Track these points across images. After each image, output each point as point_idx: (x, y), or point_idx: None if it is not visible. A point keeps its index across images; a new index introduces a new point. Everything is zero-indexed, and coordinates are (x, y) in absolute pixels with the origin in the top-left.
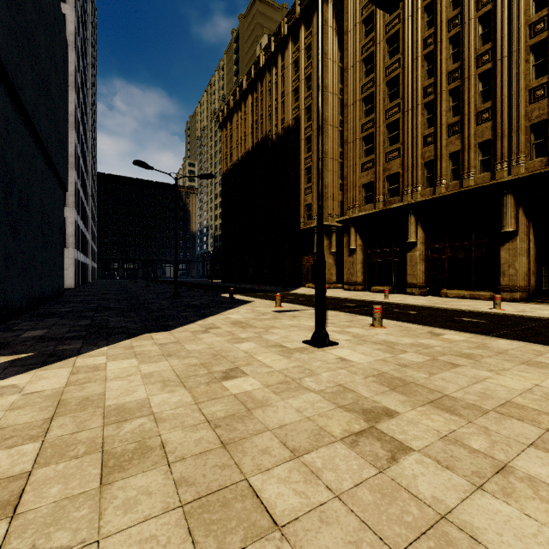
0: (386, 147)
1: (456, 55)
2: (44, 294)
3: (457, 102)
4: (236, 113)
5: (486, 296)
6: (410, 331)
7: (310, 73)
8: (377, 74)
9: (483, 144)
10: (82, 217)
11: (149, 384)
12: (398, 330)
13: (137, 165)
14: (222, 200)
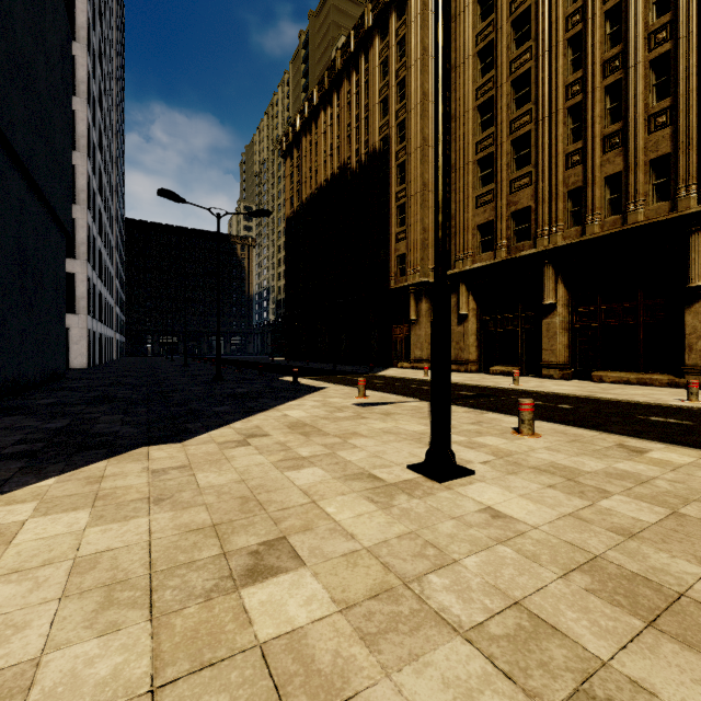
0: (511, 173)
1: (616, 36)
2: (25, 378)
3: (617, 103)
4: (304, 137)
5: (663, 381)
6: (586, 443)
7: (403, 76)
8: (498, 70)
9: (657, 161)
10: (101, 274)
11: (72, 598)
12: (564, 441)
13: (163, 196)
14: (286, 252)
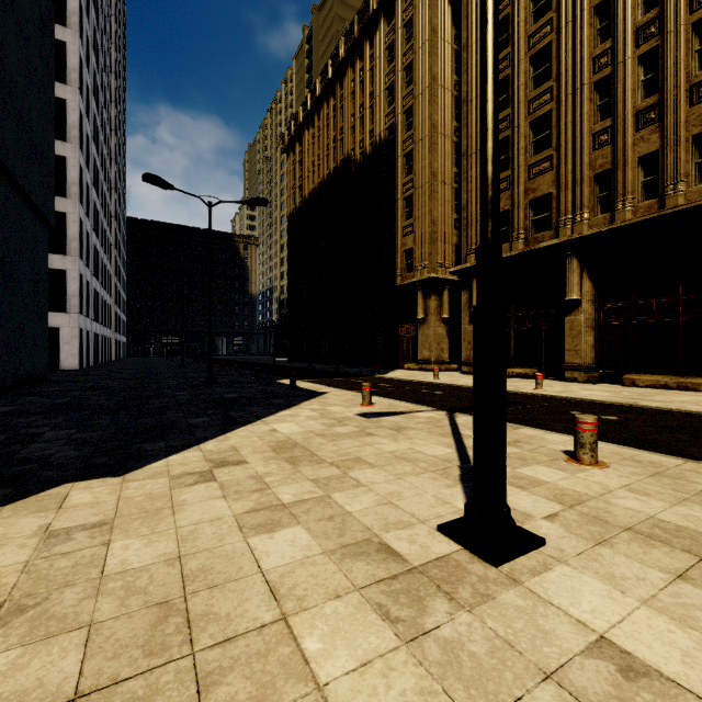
0: (529, 157)
1: None
2: None
3: (653, 74)
4: (307, 130)
5: None
6: (677, 479)
7: (410, 60)
8: (514, 47)
9: (701, 137)
10: (97, 272)
11: None
12: (645, 475)
13: (149, 182)
14: (288, 250)
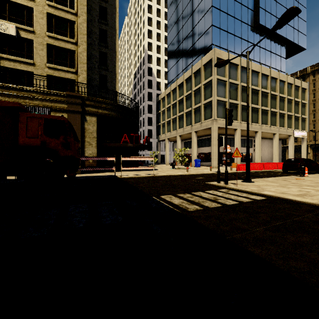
0: None
1: None
2: None
3: None
4: None
5: None
6: None
7: None
8: None
9: None
10: None
11: None
12: None
13: None
14: None
